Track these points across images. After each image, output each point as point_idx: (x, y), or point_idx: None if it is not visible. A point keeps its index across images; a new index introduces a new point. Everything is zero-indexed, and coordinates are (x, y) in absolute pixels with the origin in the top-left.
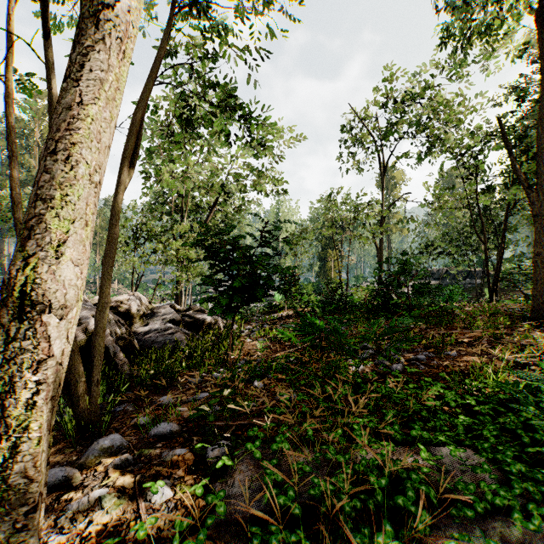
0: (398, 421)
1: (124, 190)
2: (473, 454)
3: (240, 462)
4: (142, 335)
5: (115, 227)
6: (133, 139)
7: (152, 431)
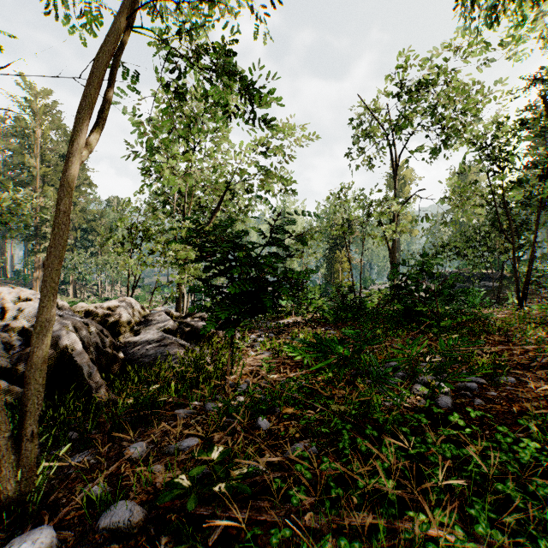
0: (504, 538)
1: (76, 163)
2: None
3: None
4: (131, 346)
5: (61, 214)
6: (90, 93)
7: (102, 519)
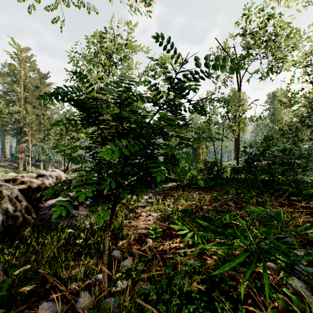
0: None
1: None
2: None
3: None
4: (49, 207)
5: None
6: None
7: None
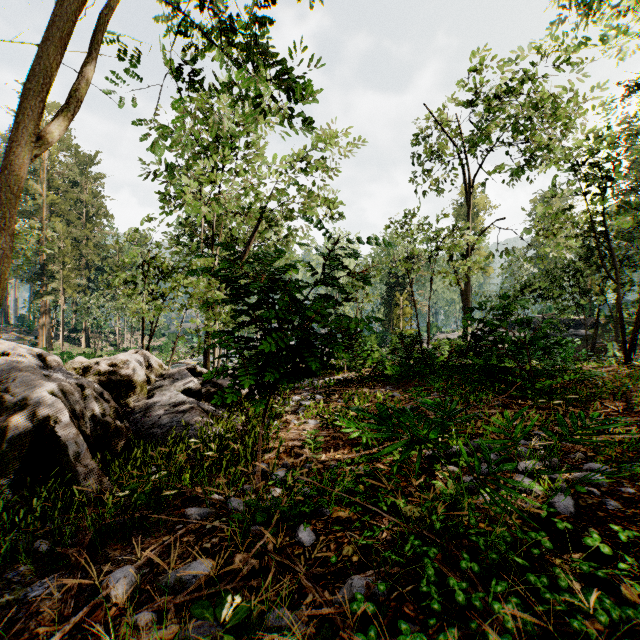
0: None
1: (21, 156)
2: None
3: None
4: (142, 413)
5: None
6: (43, 51)
7: None
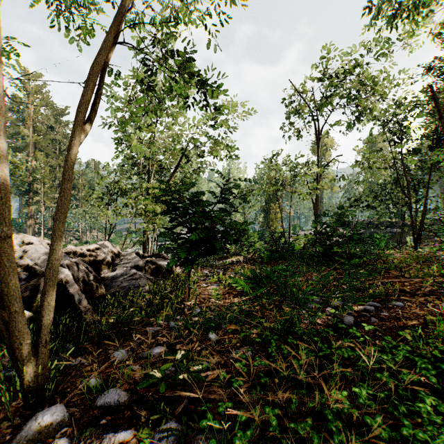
0: (376, 406)
1: (76, 144)
2: None
3: None
4: (109, 280)
5: (65, 182)
6: (86, 93)
7: (98, 400)
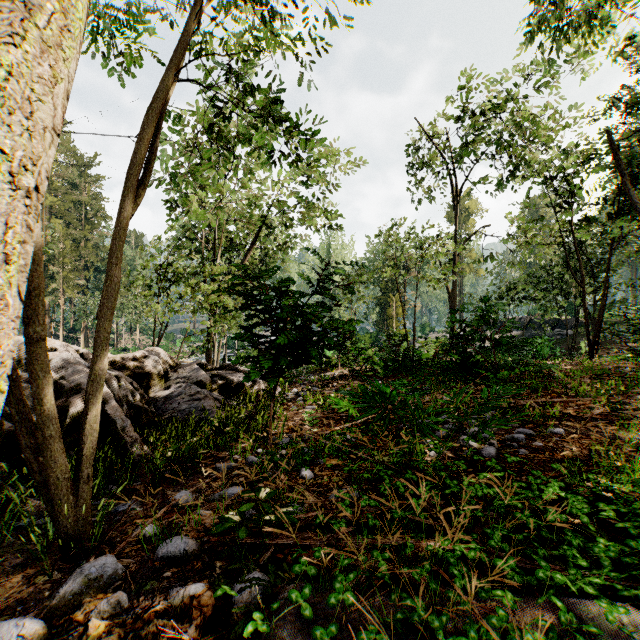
0: (511, 548)
1: (126, 217)
2: (639, 617)
3: (281, 620)
4: (162, 401)
5: (113, 267)
6: (139, 149)
7: (160, 550)
